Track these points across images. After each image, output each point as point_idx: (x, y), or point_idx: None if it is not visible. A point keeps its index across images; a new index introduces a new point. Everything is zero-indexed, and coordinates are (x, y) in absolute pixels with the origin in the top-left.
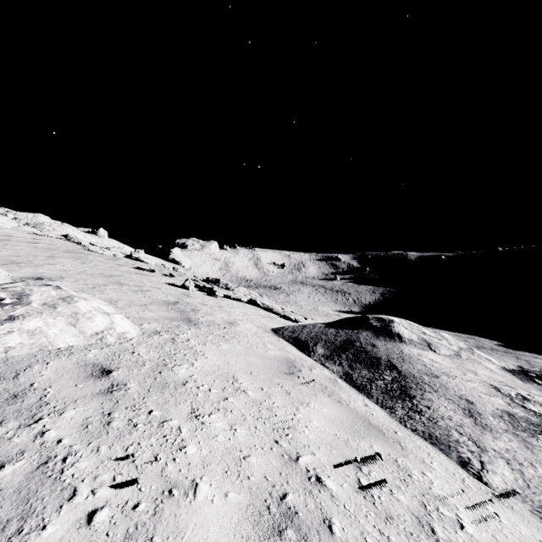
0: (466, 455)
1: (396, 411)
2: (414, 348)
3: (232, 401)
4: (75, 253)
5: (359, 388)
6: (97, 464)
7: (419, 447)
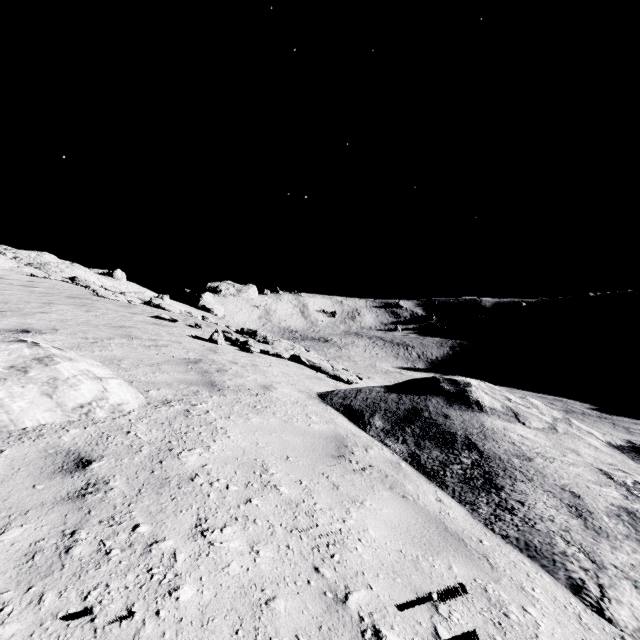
0: (578, 575)
1: (479, 508)
2: (498, 420)
3: (257, 504)
4: (80, 299)
5: (429, 474)
6: (33, 628)
7: (514, 564)
